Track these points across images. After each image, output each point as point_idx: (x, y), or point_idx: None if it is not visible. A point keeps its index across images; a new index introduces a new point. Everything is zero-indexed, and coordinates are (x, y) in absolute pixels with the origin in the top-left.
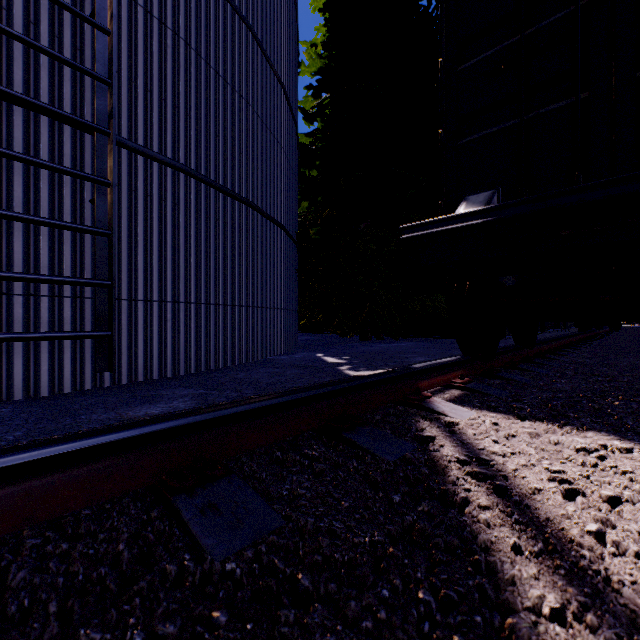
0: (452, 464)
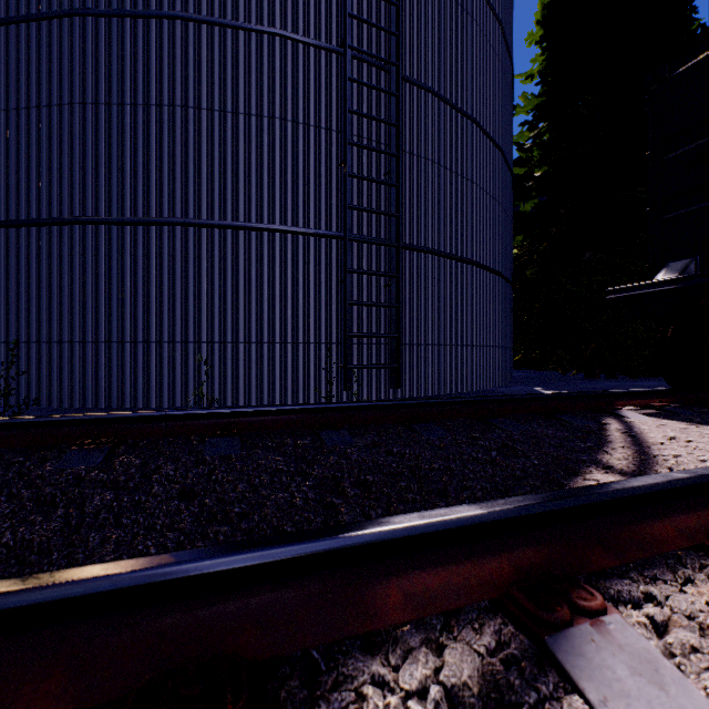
0: (612, 428)
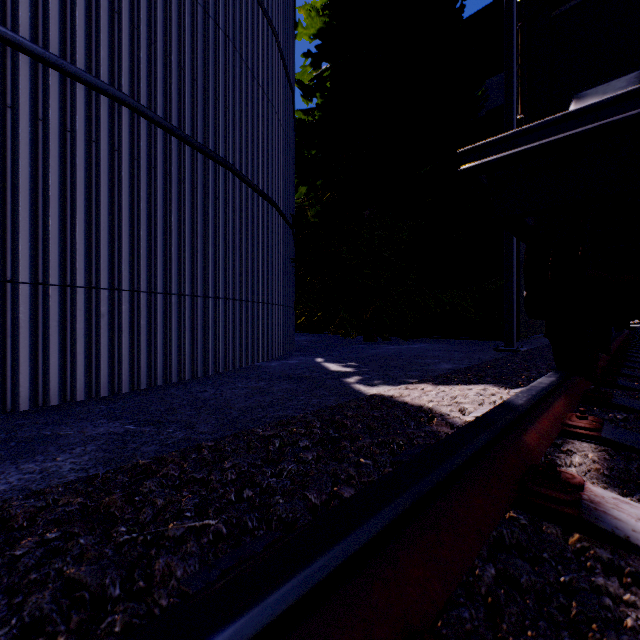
0: None
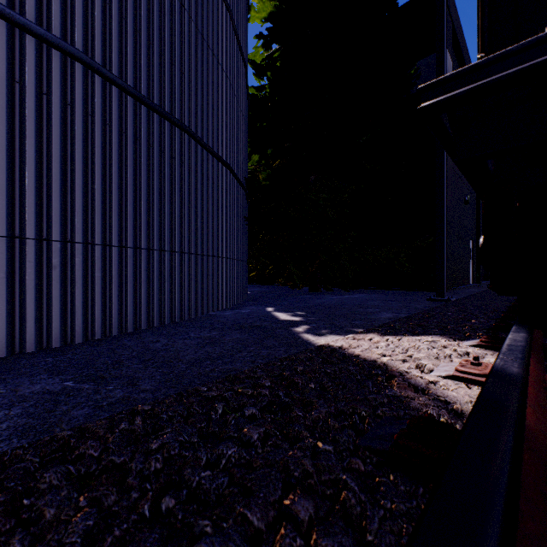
0: None
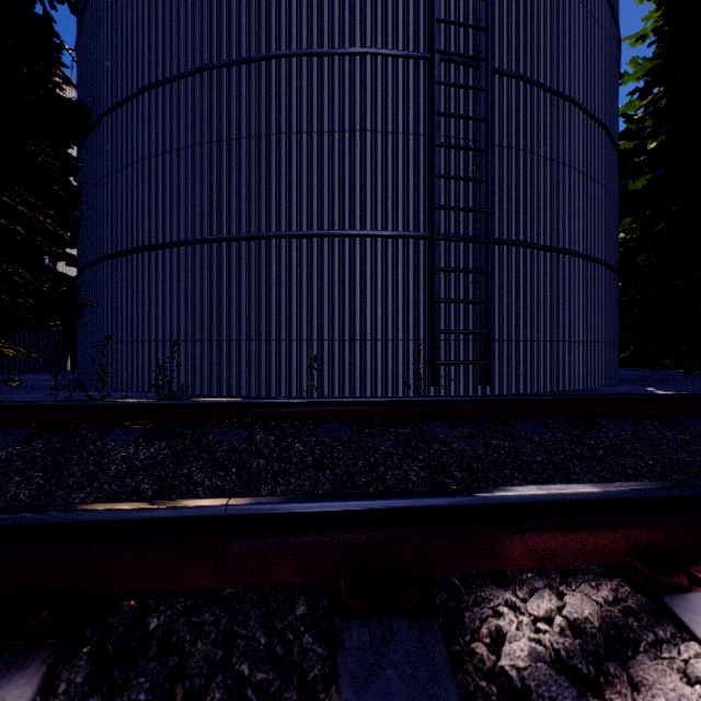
0: None
